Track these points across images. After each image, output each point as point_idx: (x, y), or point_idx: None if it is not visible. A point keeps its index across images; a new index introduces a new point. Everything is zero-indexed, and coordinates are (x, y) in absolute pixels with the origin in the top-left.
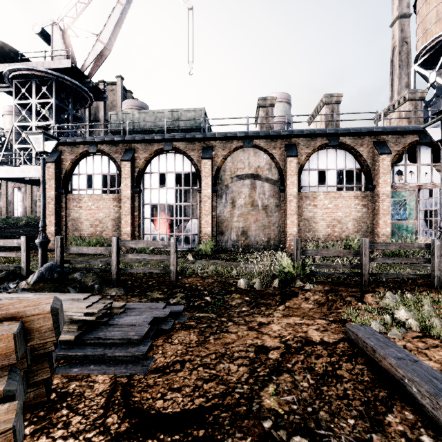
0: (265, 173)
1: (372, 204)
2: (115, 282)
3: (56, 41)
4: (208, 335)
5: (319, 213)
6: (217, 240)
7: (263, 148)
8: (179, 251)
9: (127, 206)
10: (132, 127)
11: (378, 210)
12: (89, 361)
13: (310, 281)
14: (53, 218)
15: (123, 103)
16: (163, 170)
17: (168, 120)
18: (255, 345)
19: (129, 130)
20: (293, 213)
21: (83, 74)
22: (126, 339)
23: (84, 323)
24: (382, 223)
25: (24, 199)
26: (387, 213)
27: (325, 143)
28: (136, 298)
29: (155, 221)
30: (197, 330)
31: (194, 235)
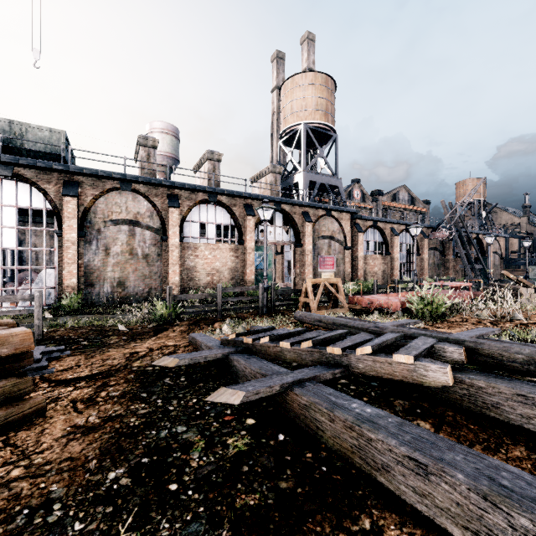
0: (146, 221)
1: (243, 256)
2: None
3: None
4: (94, 355)
5: (200, 262)
6: (84, 294)
7: (144, 194)
8: None
9: None
10: None
11: (247, 262)
12: None
13: (180, 319)
14: None
15: None
16: None
17: (6, 136)
18: (130, 352)
19: None
20: (175, 262)
21: None
22: None
23: None
24: (249, 272)
25: None
26: (252, 264)
27: (205, 199)
28: None
29: None
30: (83, 355)
31: (49, 288)
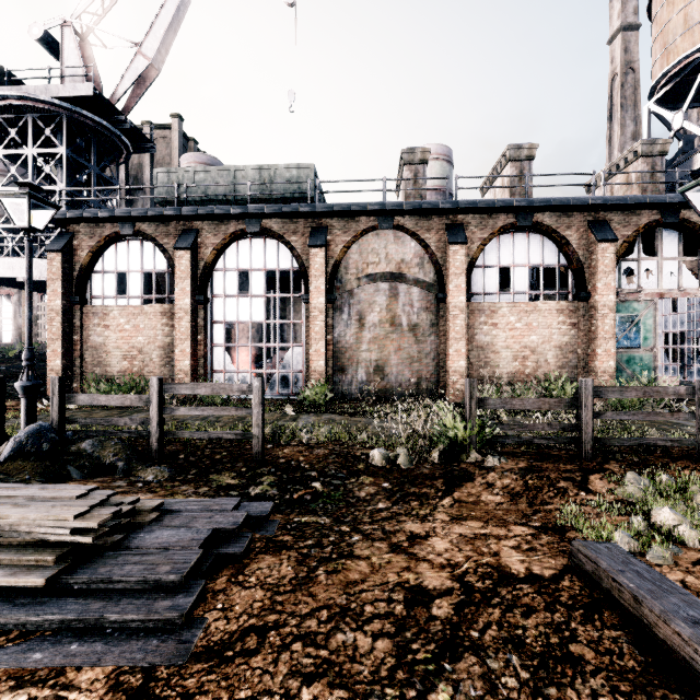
0: (413, 272)
1: (586, 323)
2: (156, 455)
3: (68, 53)
4: (316, 564)
5: (501, 336)
6: (334, 382)
7: (410, 230)
8: (272, 400)
9: (184, 324)
10: (193, 194)
11: (596, 333)
12: (71, 633)
13: (493, 452)
14: (59, 345)
15: (183, 159)
16: (245, 266)
17: (254, 183)
18: (406, 587)
19: (189, 200)
20: (458, 336)
21: (113, 108)
22: (151, 581)
23: (71, 548)
24: (602, 353)
25: (17, 315)
26: (610, 337)
27: (511, 223)
28: (189, 486)
29: (234, 350)
30: (294, 553)
31: (296, 372)
